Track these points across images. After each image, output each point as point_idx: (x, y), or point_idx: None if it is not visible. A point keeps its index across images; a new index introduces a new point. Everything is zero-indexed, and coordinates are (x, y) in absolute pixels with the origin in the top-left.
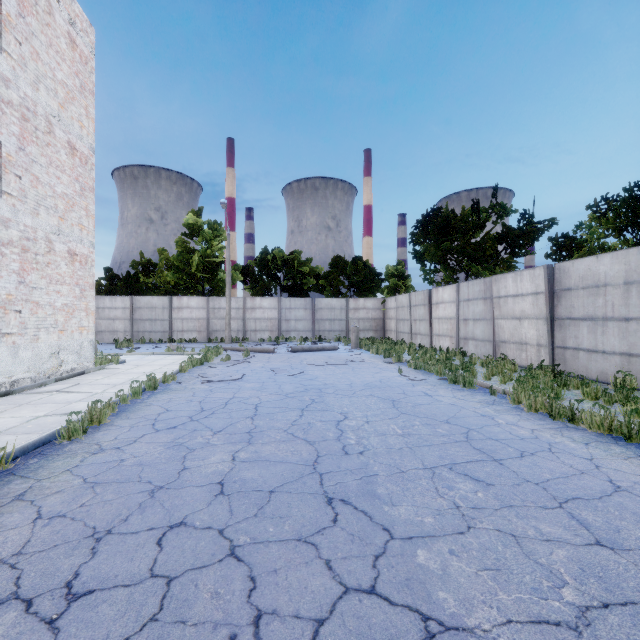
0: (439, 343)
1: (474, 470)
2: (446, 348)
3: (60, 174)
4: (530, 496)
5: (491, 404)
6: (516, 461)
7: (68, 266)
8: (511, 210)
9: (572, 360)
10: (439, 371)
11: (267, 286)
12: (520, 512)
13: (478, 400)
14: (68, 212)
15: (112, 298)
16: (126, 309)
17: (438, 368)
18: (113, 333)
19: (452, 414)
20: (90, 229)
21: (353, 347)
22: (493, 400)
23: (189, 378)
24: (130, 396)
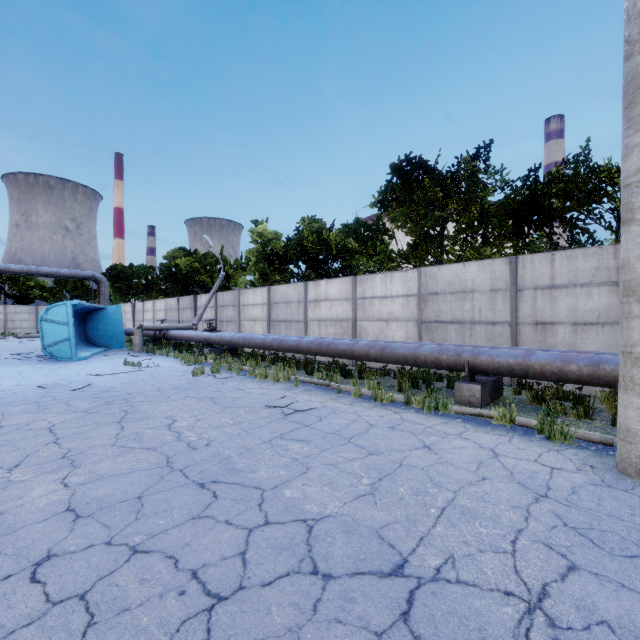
0: None
1: None
2: None
3: None
4: None
5: None
6: None
7: None
8: (153, 271)
9: None
10: None
11: None
12: None
13: None
14: None
15: None
16: None
17: None
18: None
19: None
20: None
21: None
22: None
23: None
24: None
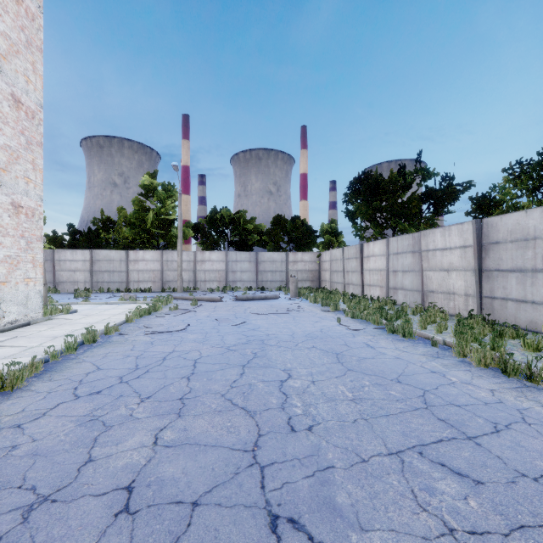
0: (370, 292)
1: (450, 456)
2: (377, 297)
3: (2, 125)
4: (539, 505)
5: (436, 357)
6: (494, 439)
7: (12, 218)
8: (433, 173)
9: (500, 309)
10: (376, 320)
11: (216, 241)
12: (540, 541)
13: (421, 352)
14: (12, 164)
15: (73, 251)
16: (86, 261)
17: (375, 317)
18: (74, 283)
19: (400, 370)
20: (38, 183)
21: (293, 296)
22: (436, 352)
23: (133, 329)
24: (63, 351)
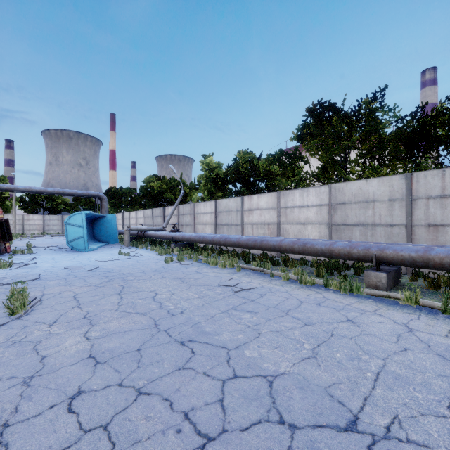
0: None
1: None
2: None
3: None
4: None
5: None
6: None
7: None
8: (135, 191)
9: None
10: None
11: (35, 208)
12: None
13: None
14: None
15: None
16: None
17: None
18: None
19: None
20: None
21: None
22: None
23: (19, 240)
24: None
